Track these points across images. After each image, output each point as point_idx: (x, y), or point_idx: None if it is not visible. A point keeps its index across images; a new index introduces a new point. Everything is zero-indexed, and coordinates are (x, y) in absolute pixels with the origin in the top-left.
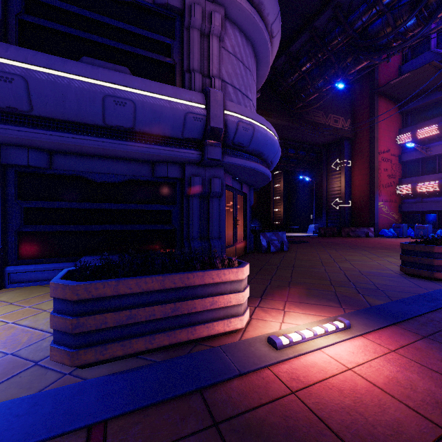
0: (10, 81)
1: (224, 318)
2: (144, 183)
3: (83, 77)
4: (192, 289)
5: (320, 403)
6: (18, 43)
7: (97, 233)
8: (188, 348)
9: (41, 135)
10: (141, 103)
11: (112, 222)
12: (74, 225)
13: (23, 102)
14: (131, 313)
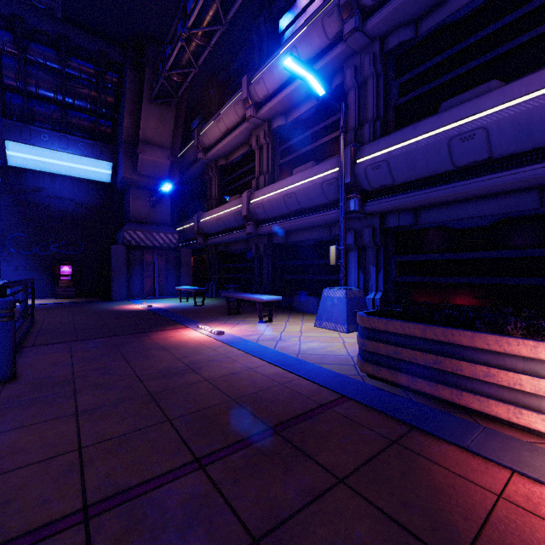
0: (379, 167)
1: (510, 403)
2: (527, 219)
3: (429, 132)
4: (459, 349)
5: (516, 524)
6: (395, 126)
7: (460, 285)
8: (451, 409)
9: (401, 200)
10: (496, 124)
11: (478, 274)
12: (436, 277)
13: (388, 179)
14: (397, 349)
